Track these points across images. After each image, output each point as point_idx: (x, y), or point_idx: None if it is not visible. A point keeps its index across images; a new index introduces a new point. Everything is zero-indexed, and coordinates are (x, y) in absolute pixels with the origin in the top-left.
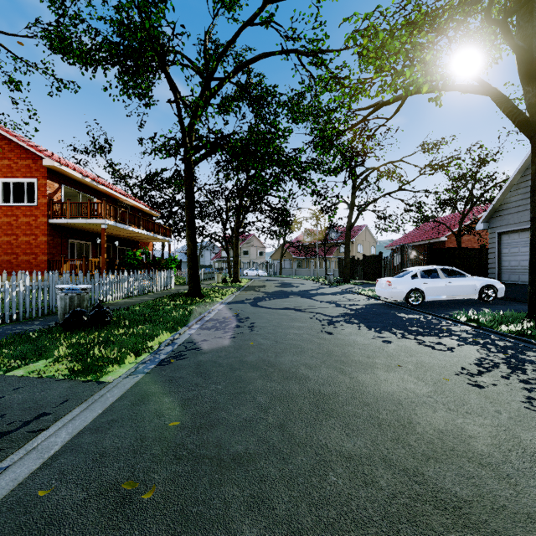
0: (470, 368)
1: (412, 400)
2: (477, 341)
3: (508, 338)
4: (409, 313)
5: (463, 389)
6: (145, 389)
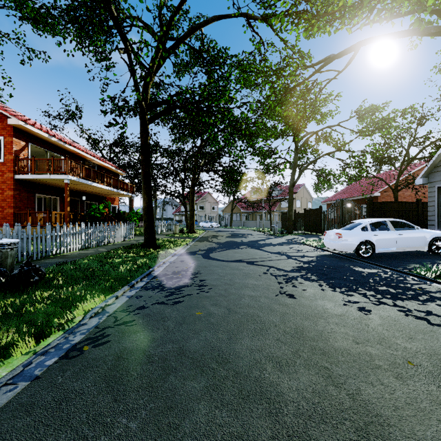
0: None
1: None
2: None
3: None
4: (364, 267)
5: None
6: (3, 429)
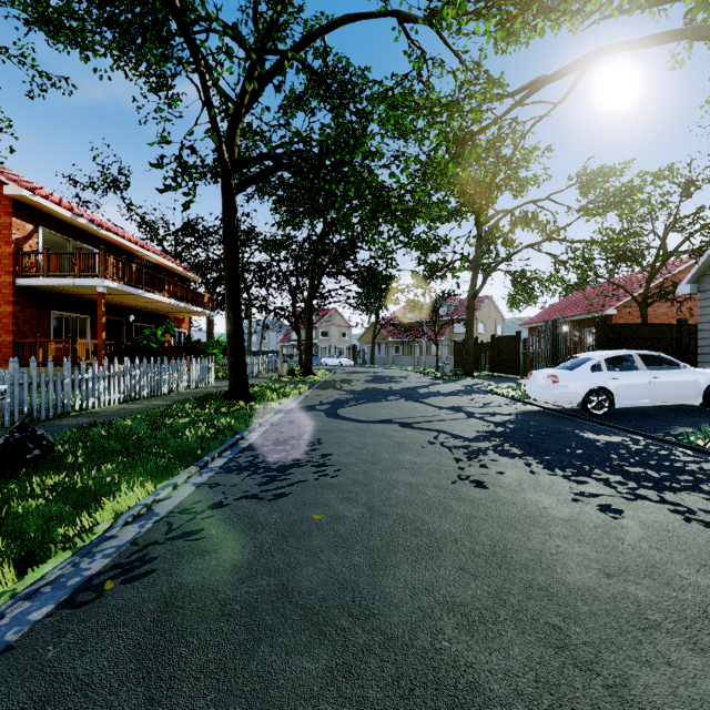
0: None
1: None
2: None
3: None
4: (598, 432)
5: None
6: None
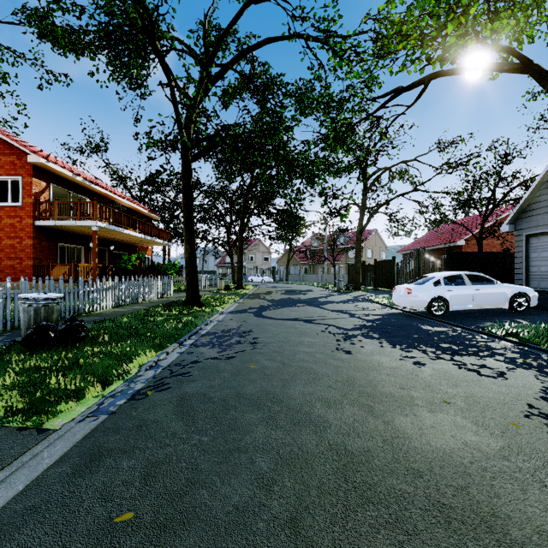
0: (539, 405)
1: (482, 466)
2: (529, 363)
3: None
4: (434, 325)
5: (546, 442)
6: (100, 442)
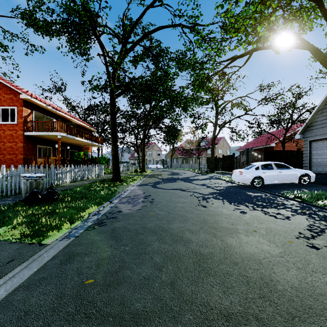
0: (305, 232)
1: (269, 260)
2: (304, 212)
3: (324, 210)
4: (254, 192)
5: (304, 250)
6: (73, 249)
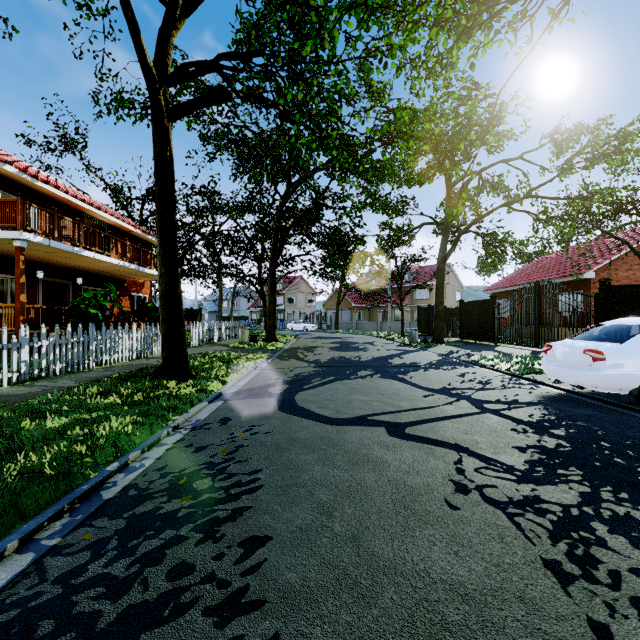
0: None
1: None
2: None
3: None
4: None
5: None
6: None
